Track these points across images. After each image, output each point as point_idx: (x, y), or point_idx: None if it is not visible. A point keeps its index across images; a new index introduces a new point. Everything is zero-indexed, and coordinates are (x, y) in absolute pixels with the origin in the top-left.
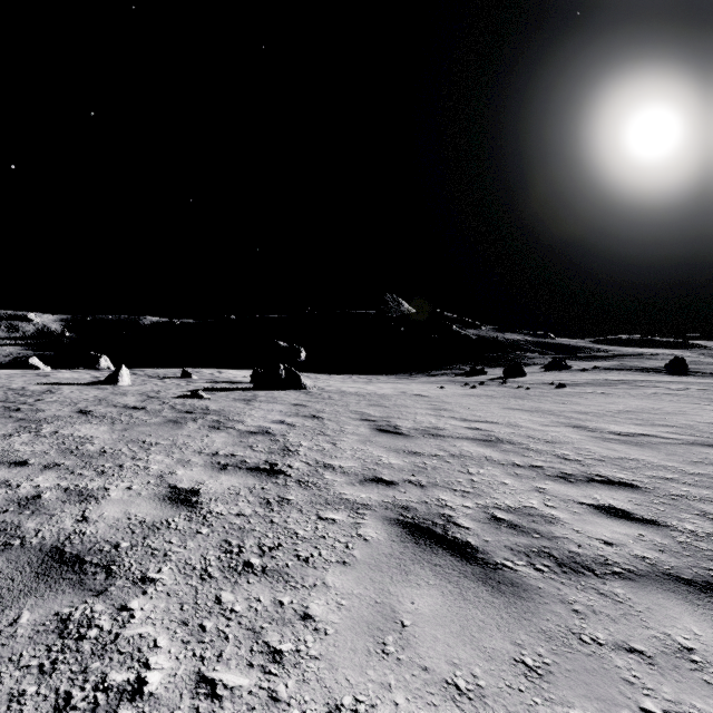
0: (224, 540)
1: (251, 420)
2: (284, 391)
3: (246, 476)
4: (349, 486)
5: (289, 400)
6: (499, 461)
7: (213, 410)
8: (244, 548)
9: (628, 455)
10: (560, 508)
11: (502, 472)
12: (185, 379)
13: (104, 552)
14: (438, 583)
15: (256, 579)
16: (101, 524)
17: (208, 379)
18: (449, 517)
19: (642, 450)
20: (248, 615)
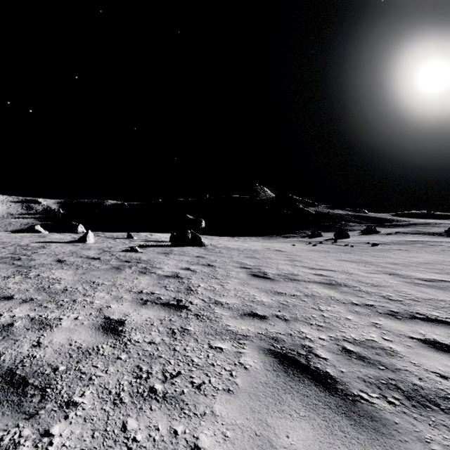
0: (137, 366)
1: (167, 267)
2: (190, 247)
3: (159, 310)
4: (232, 319)
5: (193, 253)
6: (341, 300)
7: (143, 260)
8: (151, 374)
9: (436, 296)
10: (396, 342)
11: (345, 310)
12: (129, 239)
13: (44, 374)
14: (307, 414)
15: (157, 406)
16: (49, 349)
17: (143, 239)
18: (309, 348)
19: (445, 293)
20: (147, 445)
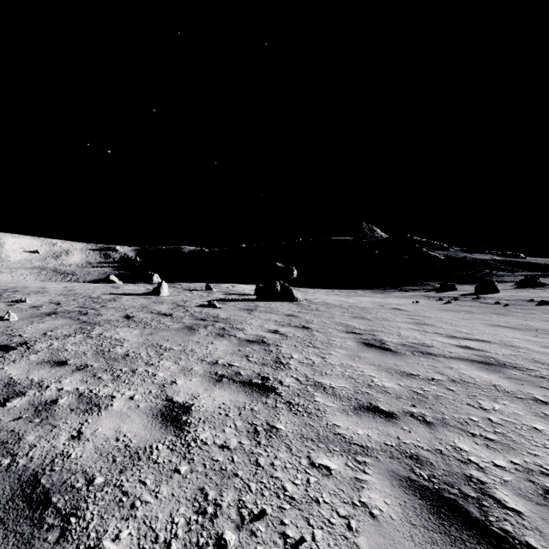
0: (200, 489)
1: (250, 329)
2: (279, 302)
3: (238, 391)
4: (342, 415)
5: (283, 311)
6: (514, 393)
7: (221, 318)
8: (220, 508)
9: None
10: None
11: (526, 411)
12: (207, 291)
13: (74, 489)
14: None
15: None
16: (90, 444)
17: (224, 291)
18: (481, 484)
19: None
20: None
